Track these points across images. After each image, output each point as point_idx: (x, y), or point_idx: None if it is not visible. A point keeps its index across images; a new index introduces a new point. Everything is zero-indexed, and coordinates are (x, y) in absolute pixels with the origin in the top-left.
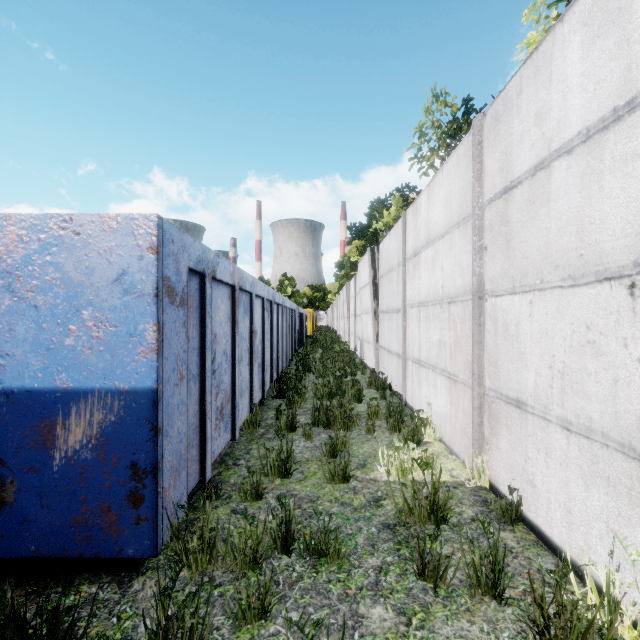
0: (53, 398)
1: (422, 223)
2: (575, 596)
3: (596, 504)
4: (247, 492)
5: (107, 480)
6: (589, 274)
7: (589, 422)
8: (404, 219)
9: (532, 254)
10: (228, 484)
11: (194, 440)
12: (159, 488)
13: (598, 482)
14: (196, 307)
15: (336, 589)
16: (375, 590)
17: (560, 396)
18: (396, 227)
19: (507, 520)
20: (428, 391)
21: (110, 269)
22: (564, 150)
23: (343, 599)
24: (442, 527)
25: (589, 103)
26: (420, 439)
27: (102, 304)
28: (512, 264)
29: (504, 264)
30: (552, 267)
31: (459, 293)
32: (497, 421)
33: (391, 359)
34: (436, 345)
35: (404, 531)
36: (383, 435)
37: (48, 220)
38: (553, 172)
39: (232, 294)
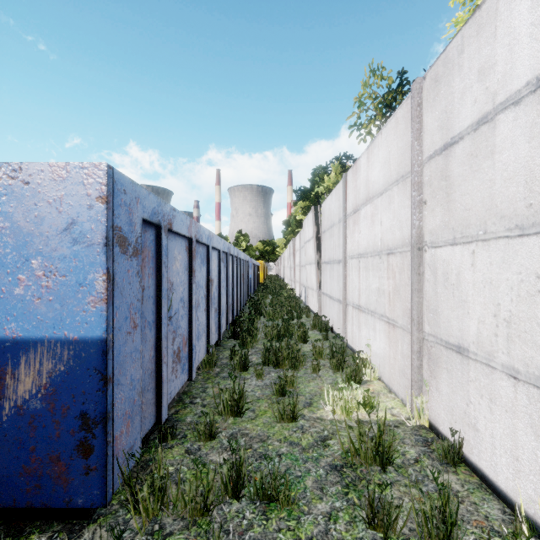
0: (2, 348)
1: (362, 183)
2: None
3: None
4: (201, 432)
5: (56, 430)
6: (539, 223)
7: (539, 372)
8: (345, 180)
9: (474, 206)
10: (184, 423)
11: (150, 384)
12: (109, 437)
13: None
14: (152, 257)
15: (286, 539)
16: None
17: (506, 344)
18: (337, 188)
19: (449, 461)
20: (367, 334)
21: (59, 218)
22: (510, 102)
23: None
24: (387, 469)
25: (539, 52)
26: (361, 378)
27: (51, 253)
28: (453, 216)
29: (444, 217)
30: (497, 218)
31: (398, 245)
32: (437, 365)
33: (332, 304)
34: (375, 292)
35: (351, 473)
36: (327, 374)
37: None
38: (498, 125)
39: (189, 246)
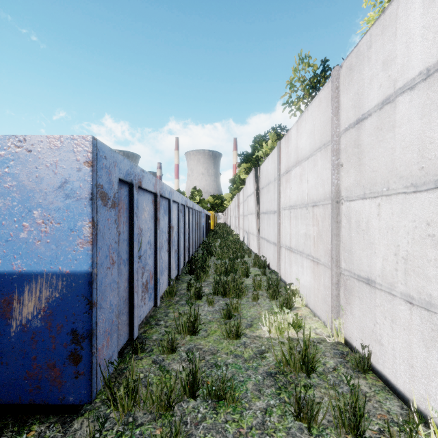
0: (10, 279)
1: (292, 149)
2: (419, 435)
3: (435, 362)
4: (164, 347)
5: (53, 343)
6: (429, 182)
7: (429, 298)
8: (279, 147)
9: (380, 168)
10: (151, 340)
11: (124, 309)
12: (93, 349)
13: (437, 345)
14: (126, 209)
15: (231, 428)
16: (262, 429)
17: (404, 277)
18: (273, 153)
19: (360, 369)
20: (297, 270)
21: (55, 178)
22: (407, 87)
23: (237, 437)
24: (311, 375)
25: (429, 49)
26: (291, 305)
27: (49, 206)
28: (363, 176)
29: (357, 176)
30: (397, 178)
31: (321, 199)
32: (351, 294)
33: (269, 246)
34: (303, 237)
35: (283, 378)
36: (264, 302)
37: (7, 140)
38: (398, 105)
39: (155, 199)
